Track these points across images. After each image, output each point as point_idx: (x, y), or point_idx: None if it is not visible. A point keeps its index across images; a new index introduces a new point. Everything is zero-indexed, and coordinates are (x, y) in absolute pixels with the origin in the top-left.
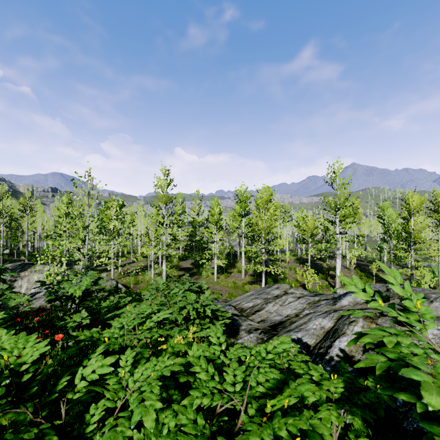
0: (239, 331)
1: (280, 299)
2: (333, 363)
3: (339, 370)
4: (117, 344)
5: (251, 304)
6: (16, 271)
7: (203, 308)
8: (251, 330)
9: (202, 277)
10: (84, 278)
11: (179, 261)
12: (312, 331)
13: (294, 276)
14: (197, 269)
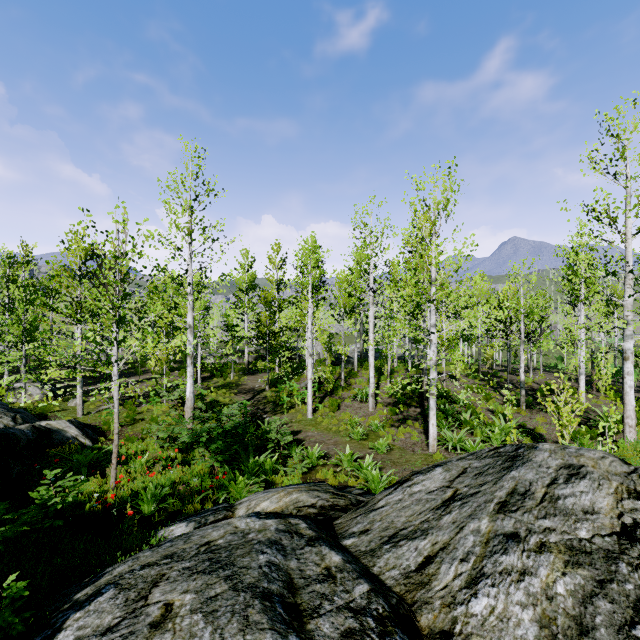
0: None
1: None
2: None
3: None
4: None
5: (528, 618)
6: None
7: None
8: None
9: (281, 408)
10: None
11: (242, 376)
12: None
13: (485, 405)
14: (273, 390)
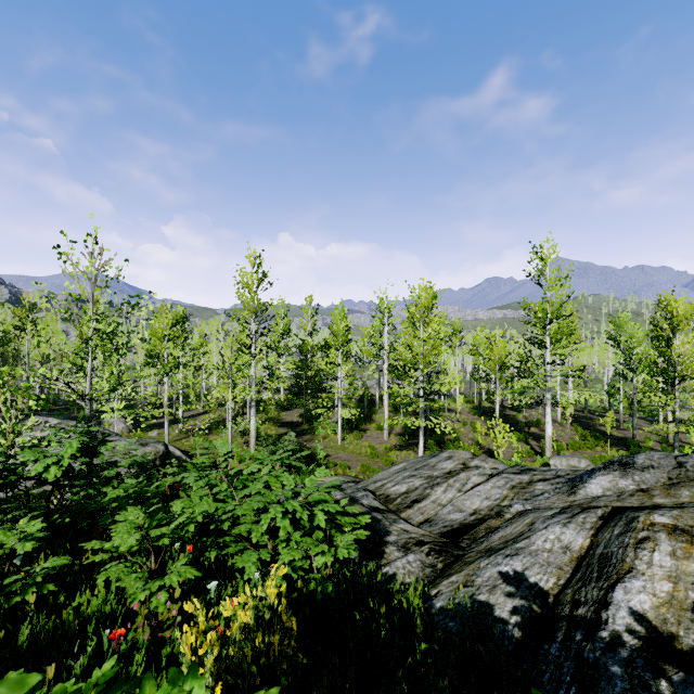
0: (385, 546)
1: (457, 478)
2: (624, 653)
3: None
4: None
5: (404, 488)
6: None
7: (308, 509)
8: (408, 544)
9: (317, 437)
10: (67, 442)
11: (280, 411)
12: (545, 555)
13: (472, 435)
14: (309, 424)
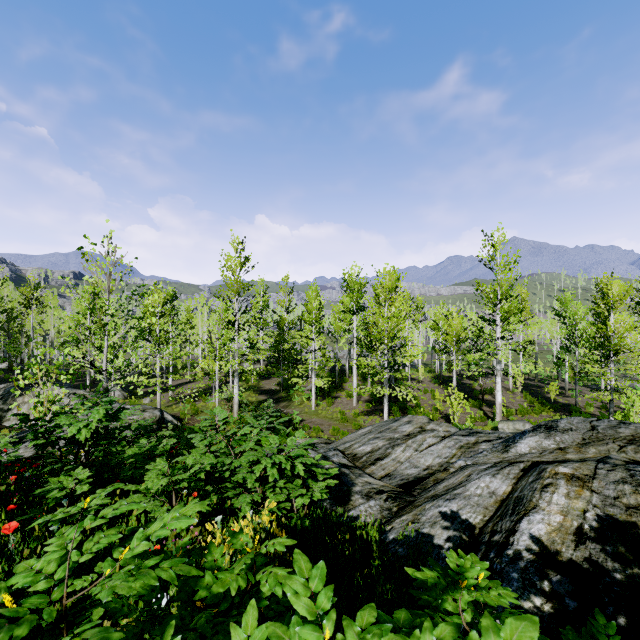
0: (351, 495)
1: (414, 440)
2: (521, 564)
3: (588, 632)
4: (27, 623)
5: (369, 448)
6: (11, 396)
7: (290, 461)
8: (370, 493)
9: (293, 404)
10: (95, 410)
11: (260, 380)
12: (475, 499)
13: (431, 402)
14: (286, 391)
